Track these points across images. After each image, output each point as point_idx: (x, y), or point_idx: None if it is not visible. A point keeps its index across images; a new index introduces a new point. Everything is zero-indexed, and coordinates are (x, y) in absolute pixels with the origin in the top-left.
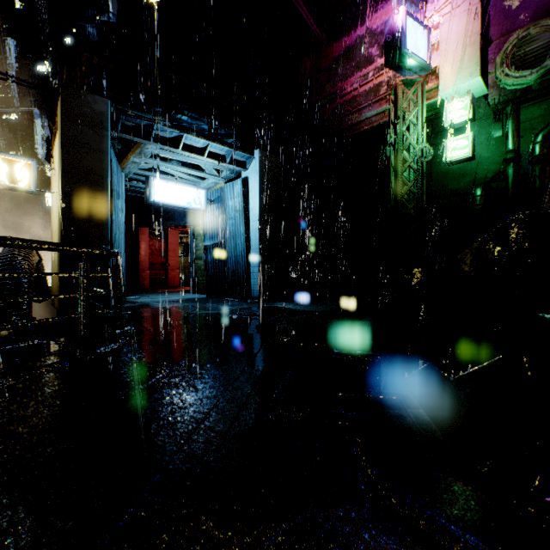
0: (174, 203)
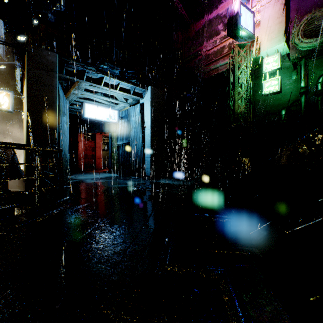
0: (99, 118)
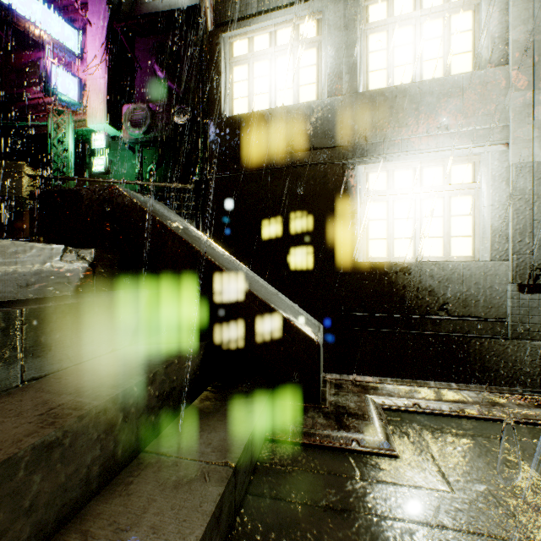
0: None
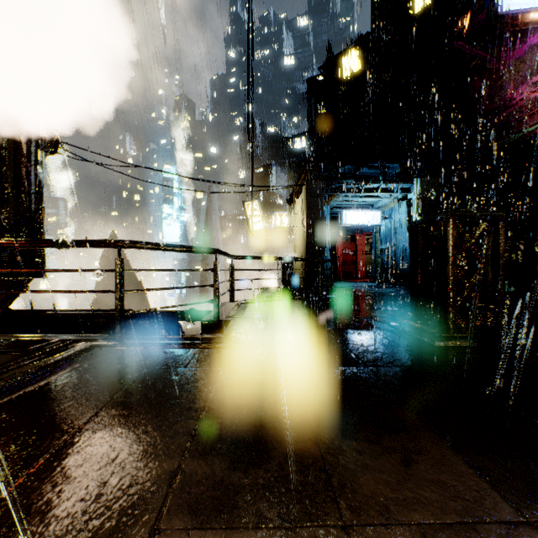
0: (359, 223)
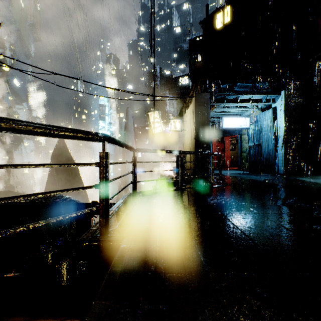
0: (233, 127)
